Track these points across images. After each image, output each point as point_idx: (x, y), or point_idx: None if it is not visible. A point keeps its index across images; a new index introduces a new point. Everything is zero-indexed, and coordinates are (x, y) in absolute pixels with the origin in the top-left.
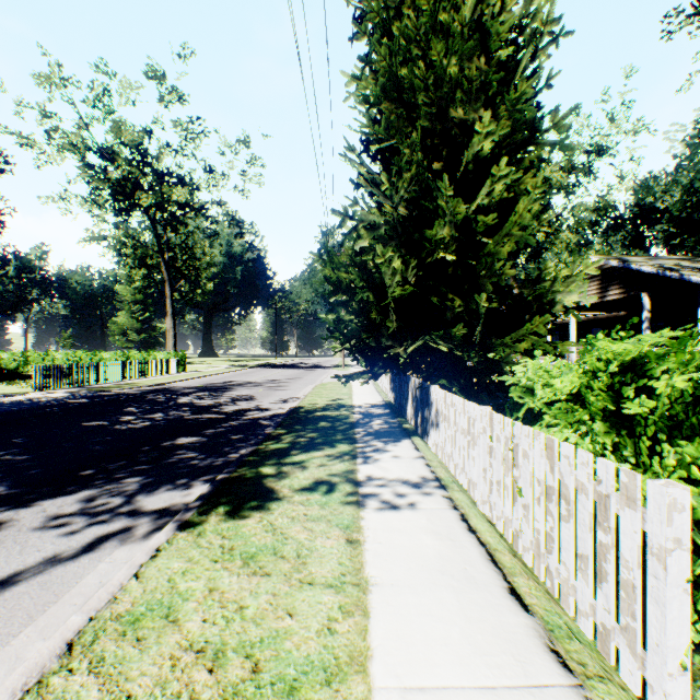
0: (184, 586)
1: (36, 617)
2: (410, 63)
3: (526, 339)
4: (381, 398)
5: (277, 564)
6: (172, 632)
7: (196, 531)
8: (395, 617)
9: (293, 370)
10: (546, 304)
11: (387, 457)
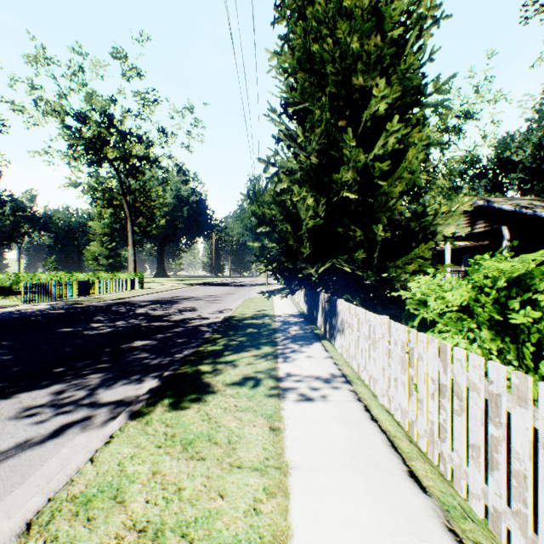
0: (131, 470)
1: (4, 497)
2: (320, 41)
3: (414, 262)
4: (296, 309)
5: (211, 450)
6: (118, 512)
7: (144, 420)
8: (312, 498)
9: (227, 287)
10: (429, 234)
11: (302, 357)
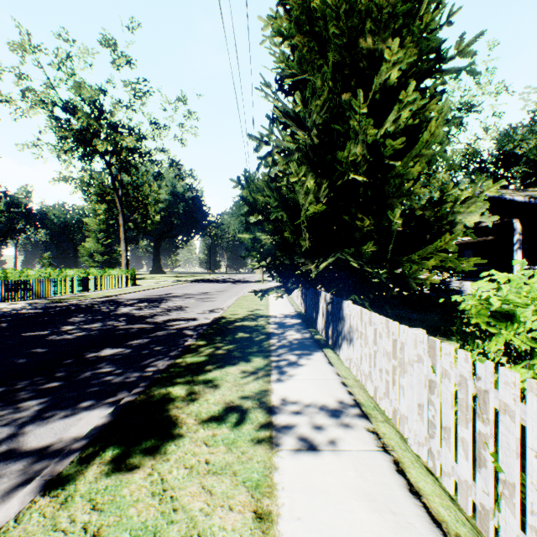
0: None
1: None
2: None
3: (435, 256)
4: (293, 309)
5: None
6: None
7: (63, 494)
8: None
9: (222, 284)
10: (446, 224)
11: (302, 374)
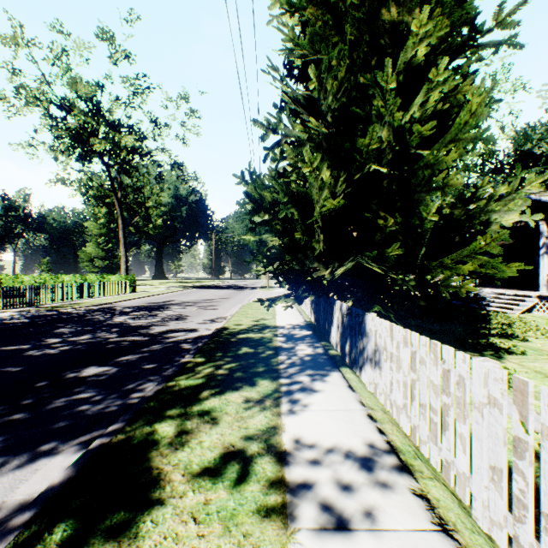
0: None
1: None
2: None
3: (473, 260)
4: (302, 318)
5: None
6: None
7: None
8: None
9: (226, 290)
10: (479, 224)
11: (318, 402)
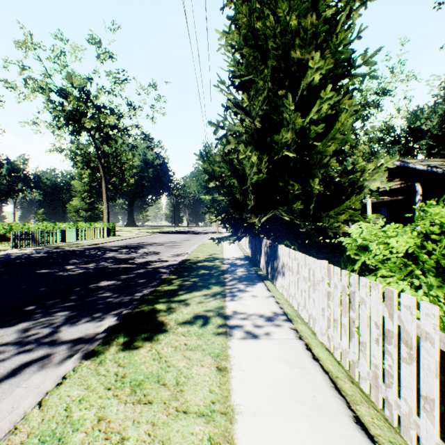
0: (77, 415)
1: None
2: (263, 20)
3: (345, 212)
4: (242, 253)
5: (159, 392)
6: None
7: (98, 359)
8: None
9: (185, 235)
10: (357, 188)
11: (248, 296)
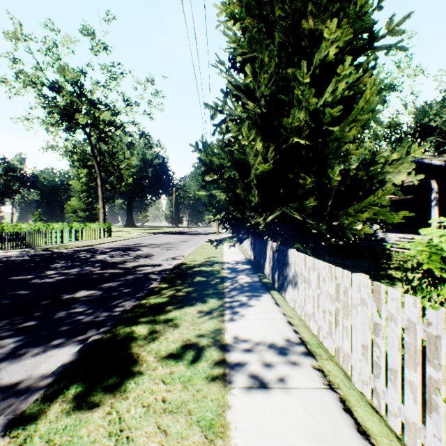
0: None
1: None
2: None
3: (369, 209)
4: (244, 256)
5: None
6: None
7: (23, 434)
8: None
9: (184, 235)
10: (377, 183)
11: (252, 313)
